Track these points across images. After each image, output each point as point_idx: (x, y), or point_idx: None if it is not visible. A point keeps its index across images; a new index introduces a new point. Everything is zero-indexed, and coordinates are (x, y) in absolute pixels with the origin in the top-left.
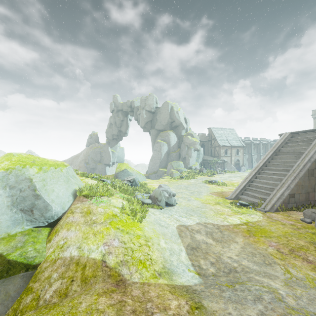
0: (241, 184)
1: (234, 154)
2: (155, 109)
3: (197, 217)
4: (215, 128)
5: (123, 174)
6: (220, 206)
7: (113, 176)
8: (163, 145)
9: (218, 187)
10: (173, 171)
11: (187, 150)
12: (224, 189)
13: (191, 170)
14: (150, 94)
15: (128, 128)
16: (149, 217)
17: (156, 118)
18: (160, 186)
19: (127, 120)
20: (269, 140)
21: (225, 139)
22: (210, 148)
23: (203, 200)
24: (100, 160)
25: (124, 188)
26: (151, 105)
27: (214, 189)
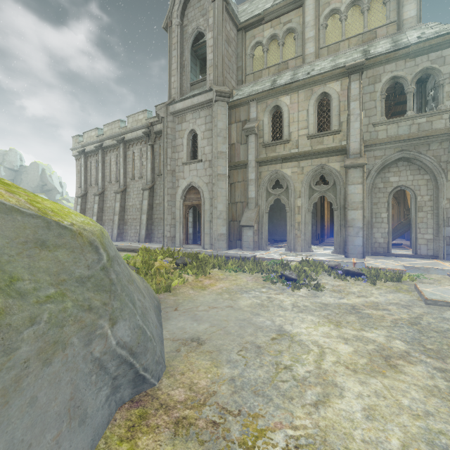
0: None
1: None
2: (20, 168)
3: None
4: None
5: None
6: None
7: None
8: None
9: None
10: None
11: None
12: None
13: None
14: (11, 149)
15: None
16: None
17: (22, 178)
18: None
19: None
20: None
21: None
22: None
23: None
24: None
25: None
26: (14, 162)
27: None
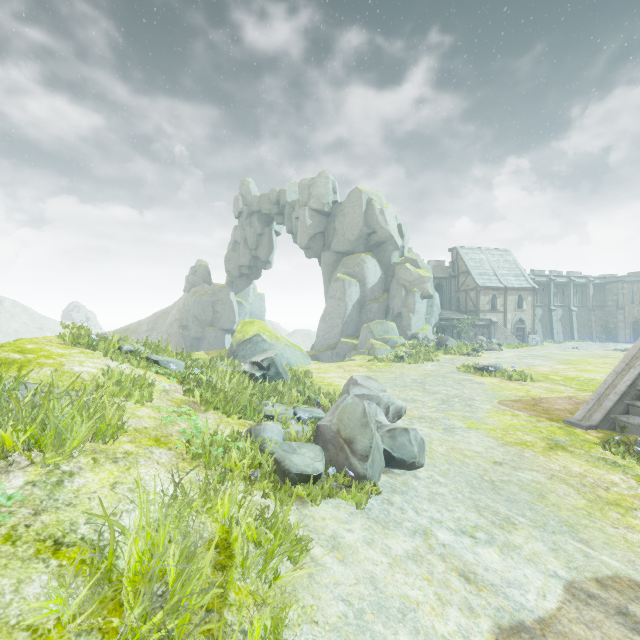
0: (616, 377)
1: (511, 306)
2: (332, 207)
3: (536, 528)
4: (467, 249)
5: (251, 348)
6: (574, 456)
7: (227, 352)
8: (349, 285)
9: (512, 385)
10: (374, 343)
11: (405, 297)
12: (535, 390)
13: (417, 342)
14: (320, 173)
15: (273, 251)
16: (310, 593)
17: (334, 226)
18: (352, 382)
19: (270, 233)
20: (590, 276)
21: (490, 273)
22: (456, 293)
23: (494, 429)
24: (213, 320)
25: (223, 391)
26: (323, 197)
27: (505, 391)
